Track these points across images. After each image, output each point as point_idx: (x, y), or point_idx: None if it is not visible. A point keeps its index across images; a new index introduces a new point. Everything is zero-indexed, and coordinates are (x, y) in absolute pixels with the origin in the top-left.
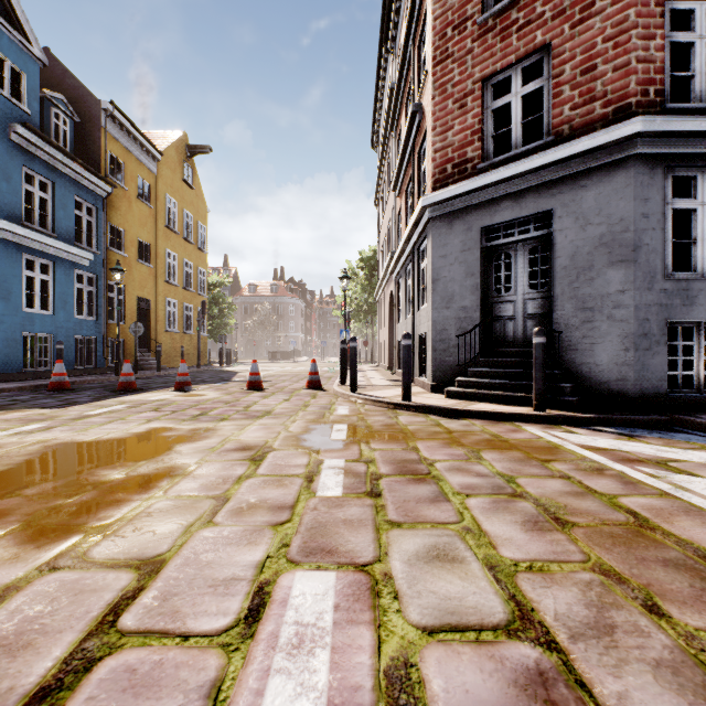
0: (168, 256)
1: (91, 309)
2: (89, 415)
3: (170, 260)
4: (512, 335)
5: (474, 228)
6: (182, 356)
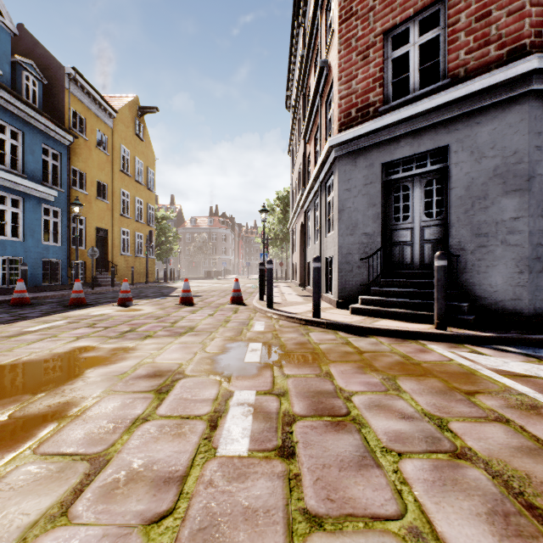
0: (122, 194)
1: (56, 237)
2: (27, 331)
3: (124, 198)
4: (409, 259)
5: (376, 164)
6: (133, 275)
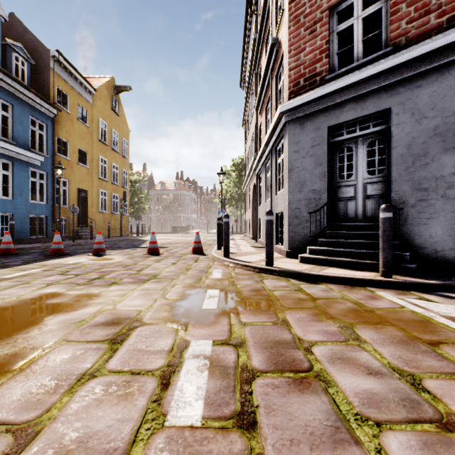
0: (100, 161)
1: (42, 196)
2: (3, 278)
3: (102, 164)
4: (353, 212)
5: (322, 128)
6: (109, 229)
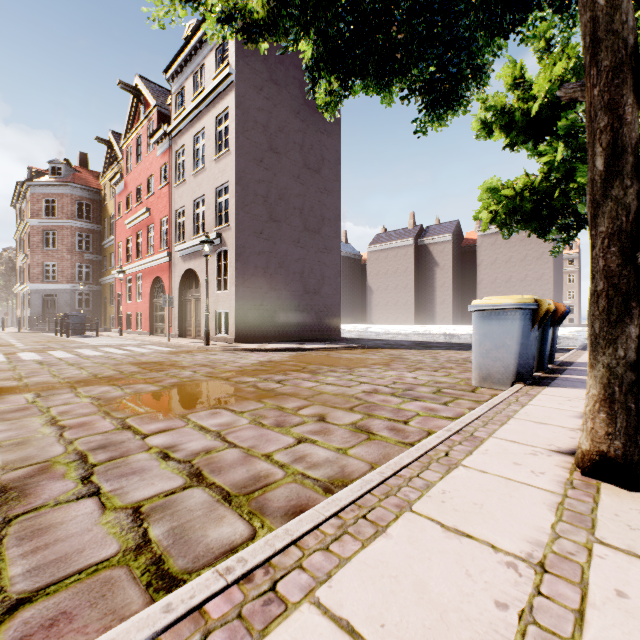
0: None
1: None
2: None
3: None
4: (52, 318)
5: (42, 294)
6: None
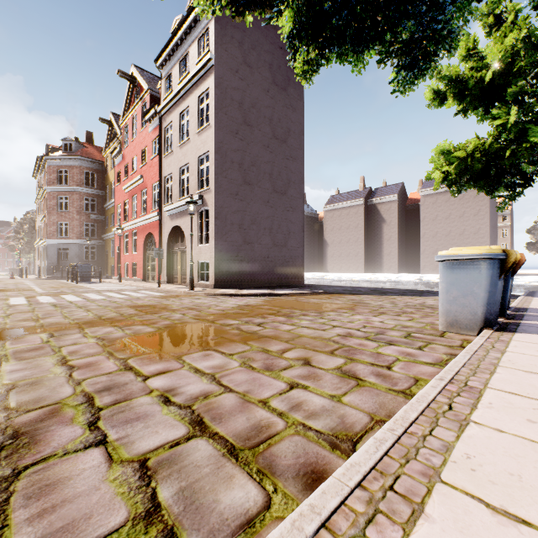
0: None
1: None
2: None
3: None
4: (64, 267)
5: (56, 248)
6: None
